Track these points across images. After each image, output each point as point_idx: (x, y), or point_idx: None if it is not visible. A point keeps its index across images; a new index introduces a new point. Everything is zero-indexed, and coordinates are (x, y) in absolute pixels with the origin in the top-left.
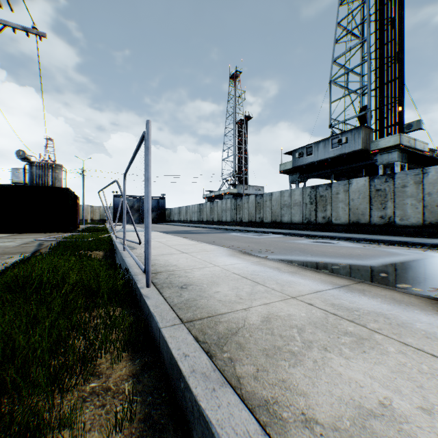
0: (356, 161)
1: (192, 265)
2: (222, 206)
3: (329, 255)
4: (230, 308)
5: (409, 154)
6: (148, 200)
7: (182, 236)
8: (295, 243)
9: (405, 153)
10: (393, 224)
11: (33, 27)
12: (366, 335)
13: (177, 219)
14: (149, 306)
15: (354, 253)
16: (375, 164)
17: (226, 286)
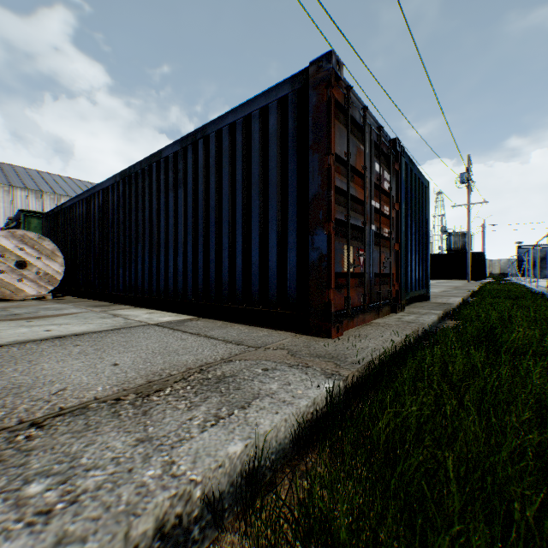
0: None
1: None
2: None
3: None
4: None
5: None
6: (529, 265)
7: None
8: None
9: None
10: None
11: (483, 201)
12: None
13: None
14: (527, 286)
15: None
16: None
17: None
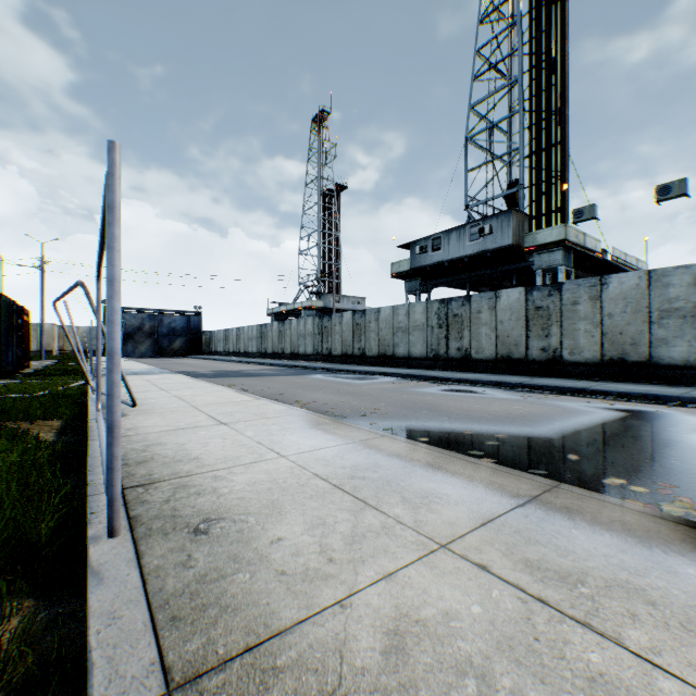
0: (505, 262)
1: (233, 456)
2: (298, 329)
3: (477, 417)
4: (304, 604)
5: (577, 255)
6: (112, 330)
7: (227, 382)
8: (420, 394)
9: (572, 254)
10: (560, 360)
11: None
12: (640, 684)
13: (222, 349)
14: (90, 618)
15: (514, 412)
16: (531, 268)
17: (300, 518)
